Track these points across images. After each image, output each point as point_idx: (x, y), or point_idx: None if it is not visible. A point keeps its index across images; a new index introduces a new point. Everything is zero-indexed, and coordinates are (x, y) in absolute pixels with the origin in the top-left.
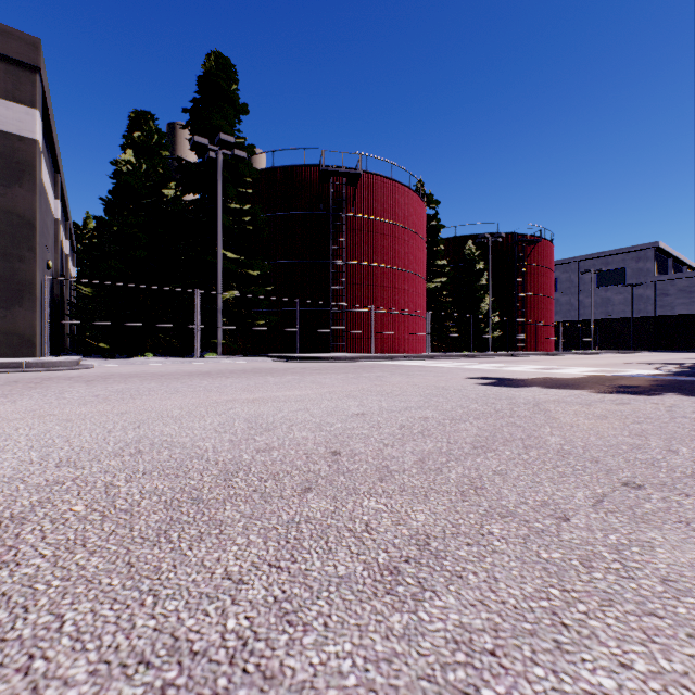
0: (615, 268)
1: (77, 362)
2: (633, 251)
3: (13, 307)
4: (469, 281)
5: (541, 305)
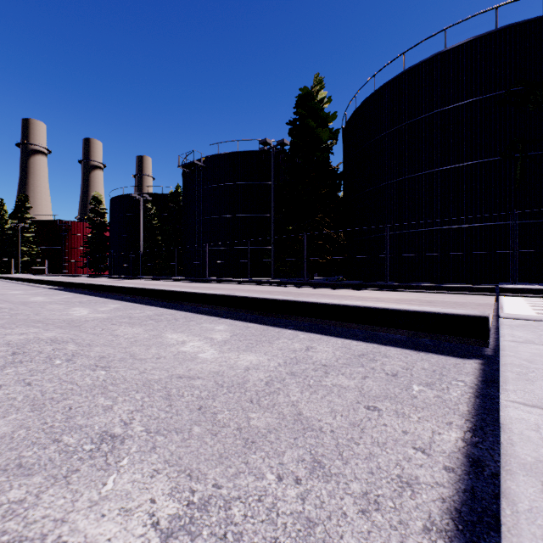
0: None
1: None
2: None
3: None
4: None
5: None
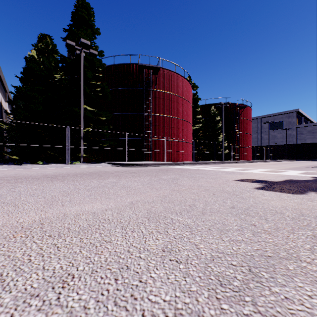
0: (278, 121)
1: None
2: (286, 113)
3: None
4: (213, 126)
5: (246, 138)
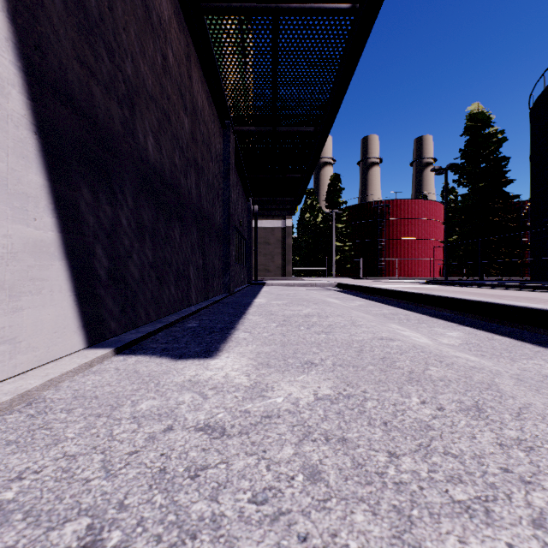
0: None
1: (302, 278)
2: None
3: (288, 266)
4: None
5: None
